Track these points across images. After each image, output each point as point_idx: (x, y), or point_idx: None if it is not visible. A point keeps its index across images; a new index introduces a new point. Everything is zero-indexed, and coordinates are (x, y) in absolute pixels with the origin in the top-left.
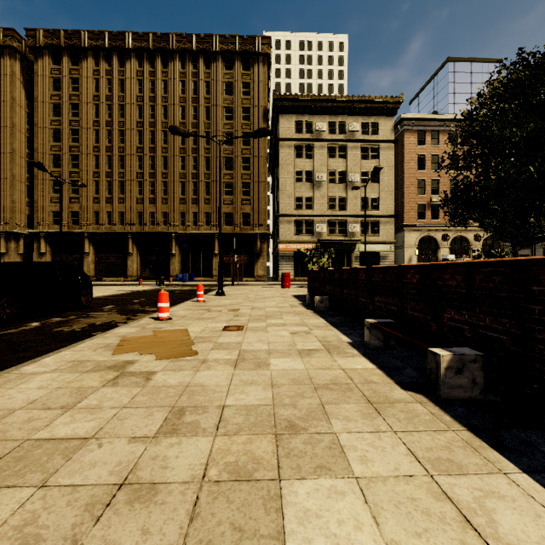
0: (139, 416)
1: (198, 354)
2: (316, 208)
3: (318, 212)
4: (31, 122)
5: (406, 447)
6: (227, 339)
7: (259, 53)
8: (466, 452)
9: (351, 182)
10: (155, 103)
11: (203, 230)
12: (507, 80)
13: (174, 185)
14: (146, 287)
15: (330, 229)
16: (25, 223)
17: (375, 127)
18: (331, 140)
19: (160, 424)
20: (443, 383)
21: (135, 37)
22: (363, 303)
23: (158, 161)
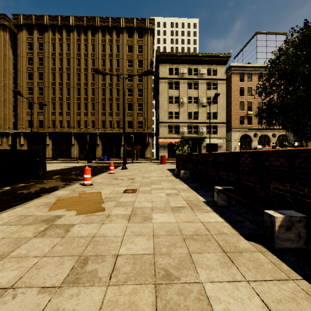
0: (52, 265)
1: (105, 210)
2: (180, 118)
3: (181, 120)
4: (15, 68)
5: (260, 298)
6: (125, 199)
7: (147, 28)
8: (310, 304)
9: (201, 103)
10: (87, 57)
11: (115, 131)
12: (301, 36)
13: (98, 104)
14: (81, 164)
15: (189, 130)
16: (12, 127)
17: (215, 71)
18: (189, 79)
19: (67, 273)
20: (277, 237)
21: (76, 19)
22: (211, 175)
23: (89, 91)
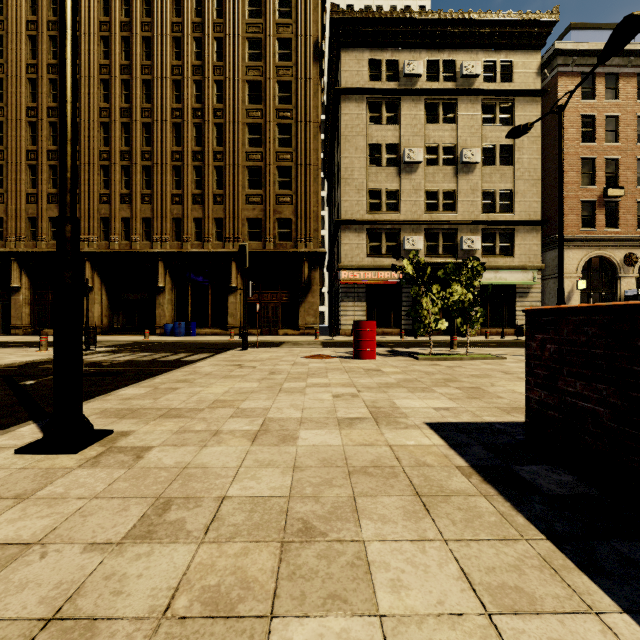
0: None
1: None
2: (404, 209)
3: (407, 216)
4: None
5: None
6: None
7: None
8: None
9: (465, 164)
10: (130, 33)
11: (210, 248)
12: None
13: (161, 171)
14: (40, 354)
15: (429, 246)
16: None
17: (507, 69)
18: (431, 92)
19: None
20: None
21: None
22: None
23: (136, 131)
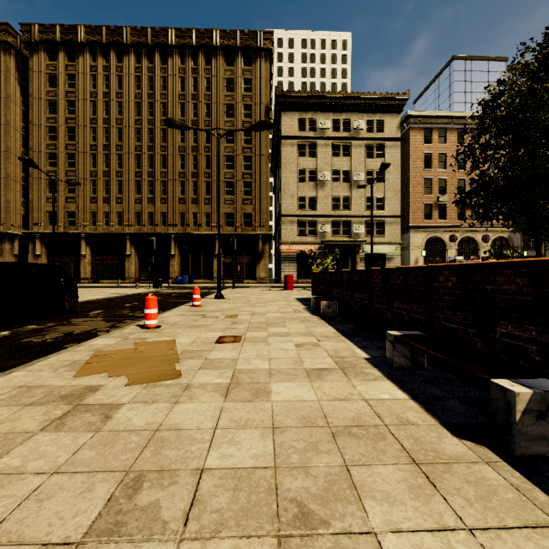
0: (70, 493)
1: (182, 376)
2: (319, 208)
3: (321, 212)
4: (26, 119)
5: None
6: (220, 354)
7: (261, 48)
8: None
9: (355, 181)
10: (154, 100)
11: (203, 231)
12: (543, 54)
13: (173, 184)
14: (142, 290)
15: (334, 230)
16: (21, 224)
17: (381, 124)
18: (335, 138)
19: (98, 511)
20: (519, 433)
21: (133, 32)
22: (378, 309)
23: (157, 160)
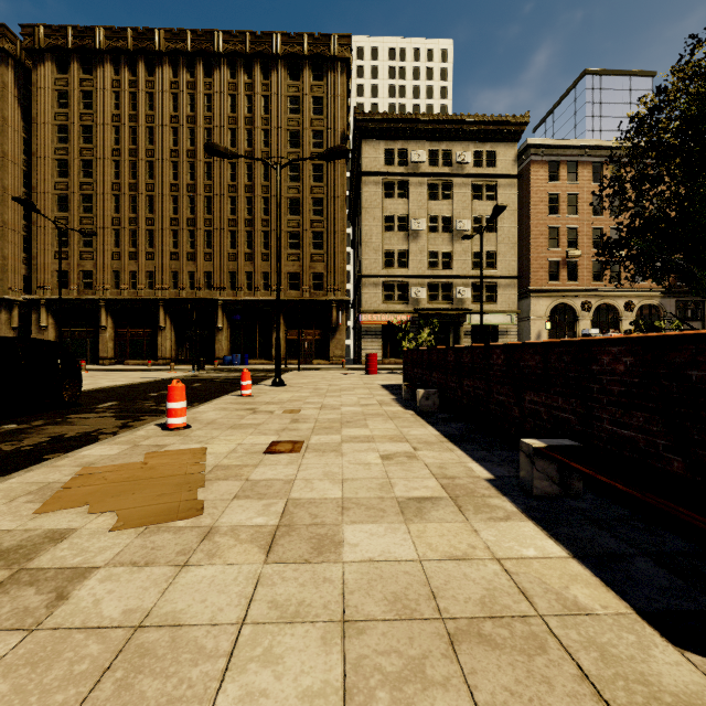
0: None
1: (204, 512)
2: (412, 266)
3: (414, 272)
4: (29, 151)
5: None
6: (270, 471)
7: (335, 57)
8: None
9: (459, 231)
10: (195, 125)
11: (259, 296)
12: None
13: (220, 235)
14: (178, 373)
15: (431, 294)
16: (21, 287)
17: (492, 157)
18: (432, 175)
19: None
20: None
21: (169, 36)
22: (500, 403)
23: (200, 203)
